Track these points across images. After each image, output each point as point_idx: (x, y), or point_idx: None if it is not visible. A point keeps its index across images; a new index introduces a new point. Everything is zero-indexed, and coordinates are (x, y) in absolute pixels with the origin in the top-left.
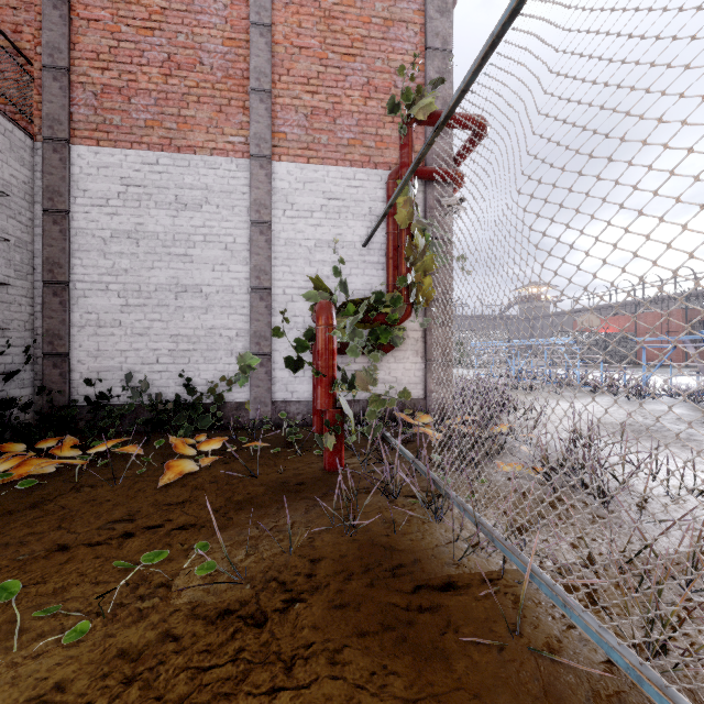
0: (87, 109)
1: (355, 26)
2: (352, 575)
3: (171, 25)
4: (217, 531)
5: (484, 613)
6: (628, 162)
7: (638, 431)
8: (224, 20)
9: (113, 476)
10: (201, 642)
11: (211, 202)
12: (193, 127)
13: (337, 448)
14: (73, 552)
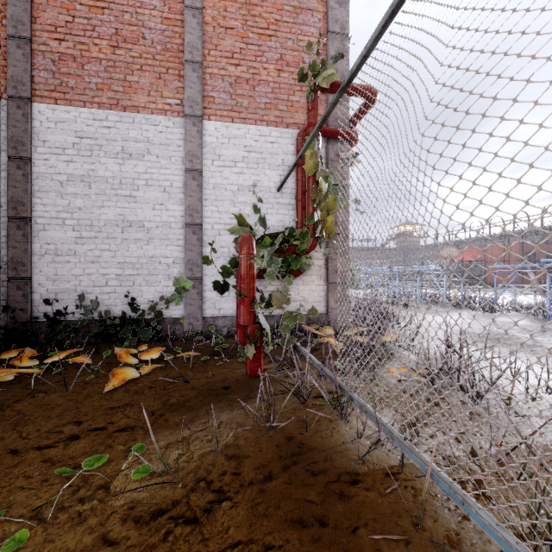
0: (46, 73)
1: (271, 12)
2: (272, 473)
3: (118, 6)
4: (152, 437)
5: (389, 507)
6: (534, 102)
7: (495, 339)
8: (163, 3)
9: (65, 383)
10: (135, 546)
11: (152, 153)
12: (136, 90)
13: (256, 356)
14: (22, 456)
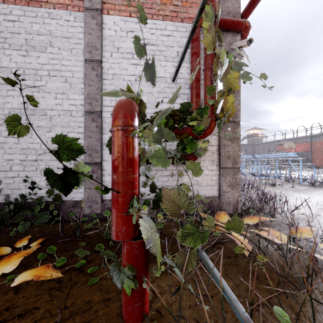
0: None
1: None
2: None
3: None
4: None
5: None
6: None
7: None
8: None
9: None
10: None
11: (54, 45)
12: None
13: (137, 292)
14: None
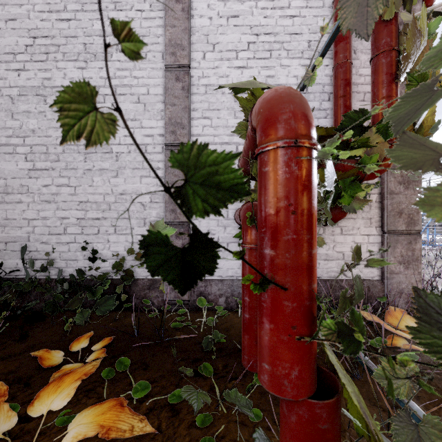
0: None
1: None
2: None
3: None
4: None
5: None
6: None
7: None
8: None
9: None
10: None
11: None
12: None
13: None
14: None
